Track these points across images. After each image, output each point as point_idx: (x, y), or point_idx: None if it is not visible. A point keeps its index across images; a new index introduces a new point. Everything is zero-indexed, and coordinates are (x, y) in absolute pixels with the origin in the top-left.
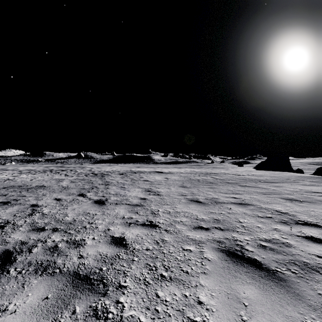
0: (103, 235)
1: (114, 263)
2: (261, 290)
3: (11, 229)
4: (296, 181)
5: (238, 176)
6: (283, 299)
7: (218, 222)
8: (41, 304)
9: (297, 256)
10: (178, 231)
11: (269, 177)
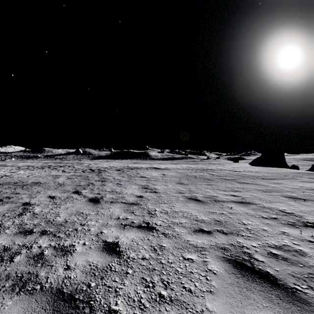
0: (95, 240)
1: (105, 277)
2: None
3: None
4: (294, 177)
5: (235, 172)
6: None
7: (219, 223)
8: None
9: None
10: (177, 234)
11: (267, 174)
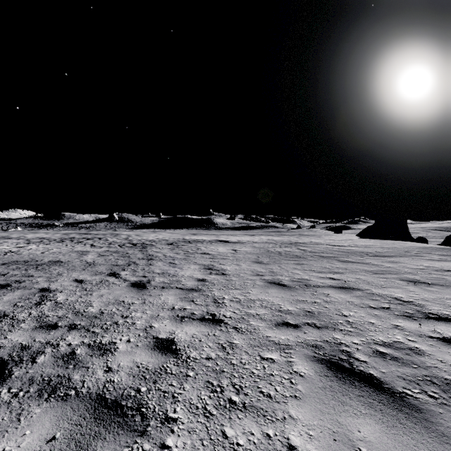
0: (143, 336)
1: (159, 380)
2: (385, 426)
3: (9, 326)
4: (418, 254)
5: (336, 247)
6: (421, 441)
7: (311, 315)
8: (43, 449)
9: (434, 370)
10: (254, 329)
11: (381, 249)
